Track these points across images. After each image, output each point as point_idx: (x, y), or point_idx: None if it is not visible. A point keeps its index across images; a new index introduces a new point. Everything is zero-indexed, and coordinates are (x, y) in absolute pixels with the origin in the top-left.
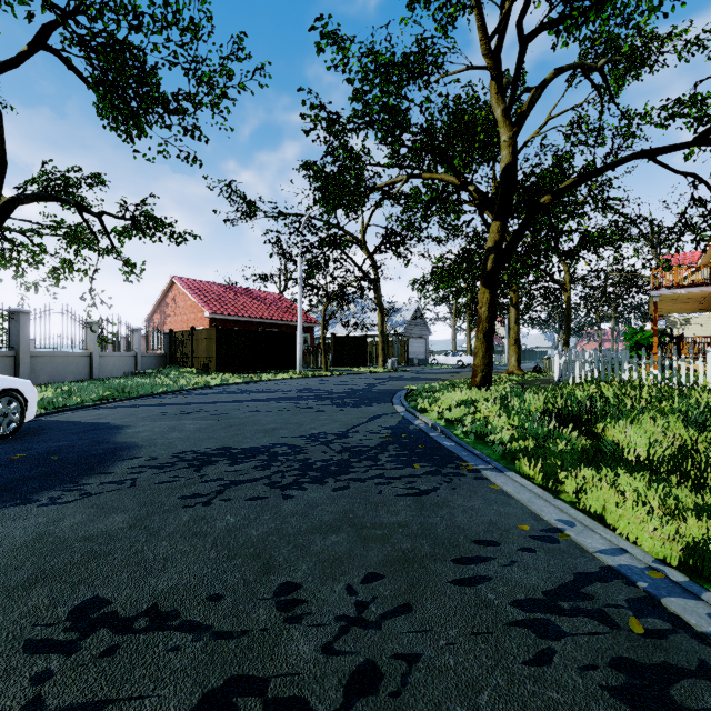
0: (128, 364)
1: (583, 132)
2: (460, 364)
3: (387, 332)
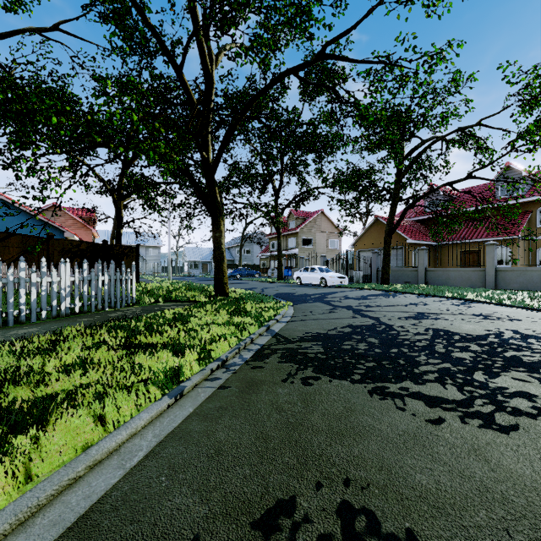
0: None
1: None
2: None
3: None
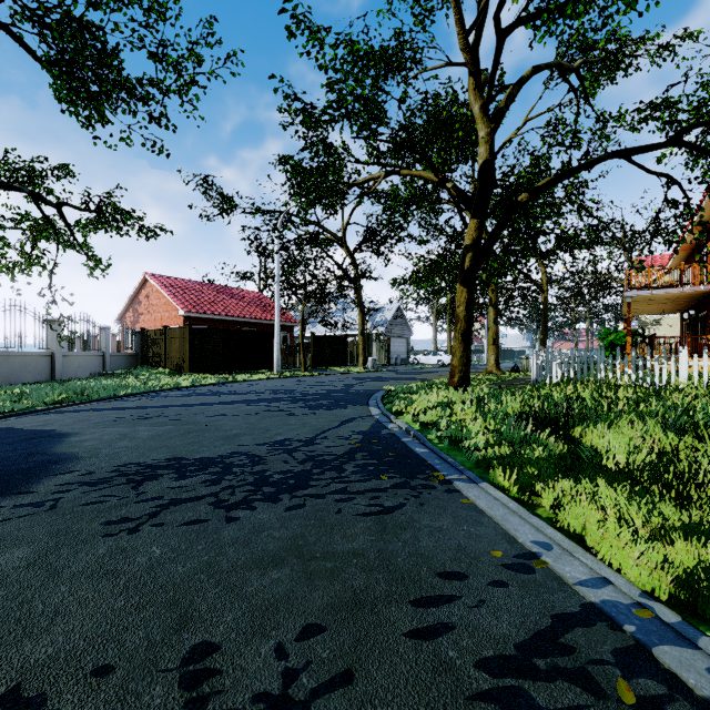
0: (95, 365)
1: (560, 133)
2: (440, 364)
3: (368, 332)
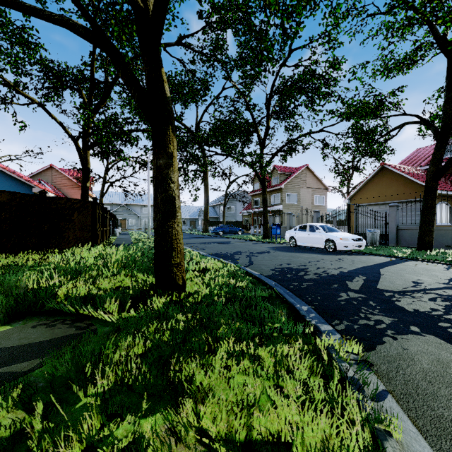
0: None
1: None
2: None
3: None
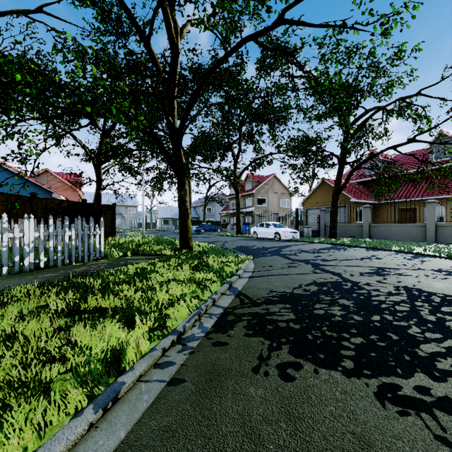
0: None
1: None
2: None
3: None
